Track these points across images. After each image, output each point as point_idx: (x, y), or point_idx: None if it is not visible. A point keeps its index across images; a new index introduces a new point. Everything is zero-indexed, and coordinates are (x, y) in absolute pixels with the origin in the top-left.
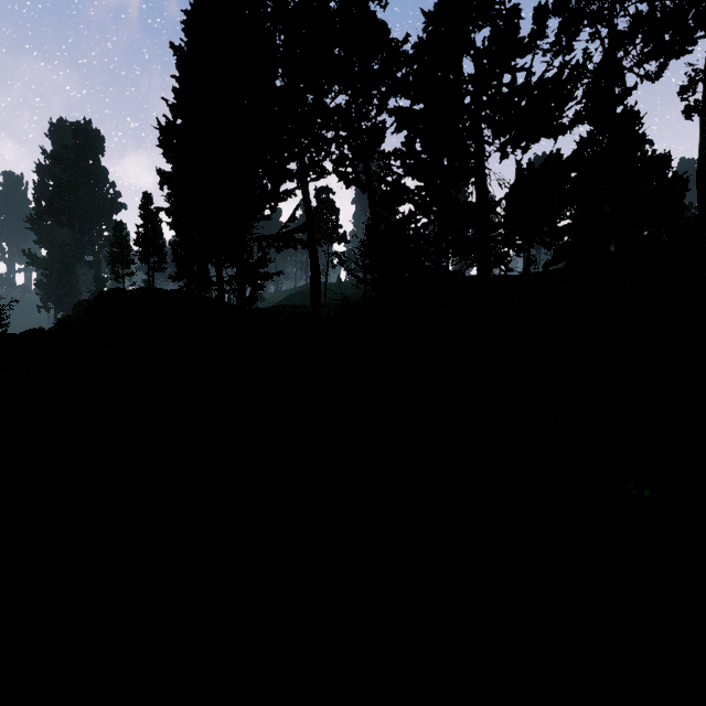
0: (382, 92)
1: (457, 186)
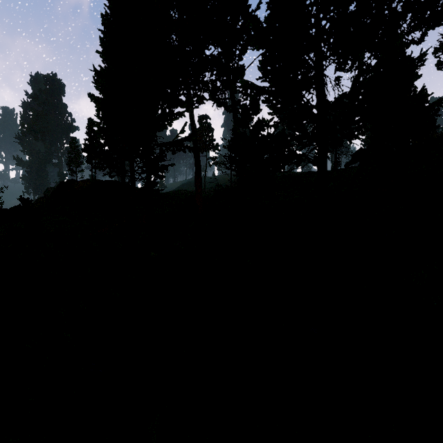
0: (242, 44)
1: (302, 91)
